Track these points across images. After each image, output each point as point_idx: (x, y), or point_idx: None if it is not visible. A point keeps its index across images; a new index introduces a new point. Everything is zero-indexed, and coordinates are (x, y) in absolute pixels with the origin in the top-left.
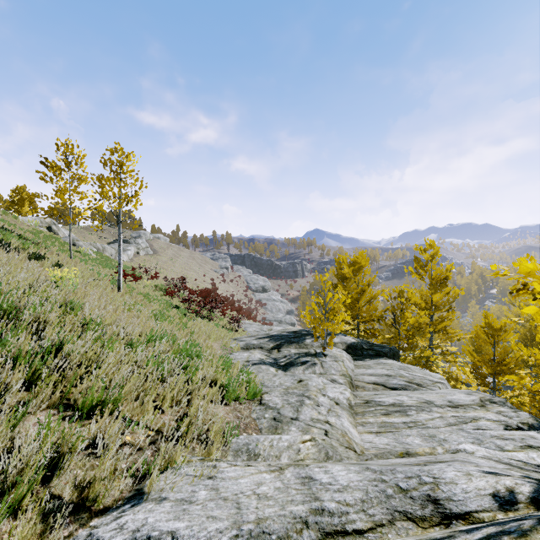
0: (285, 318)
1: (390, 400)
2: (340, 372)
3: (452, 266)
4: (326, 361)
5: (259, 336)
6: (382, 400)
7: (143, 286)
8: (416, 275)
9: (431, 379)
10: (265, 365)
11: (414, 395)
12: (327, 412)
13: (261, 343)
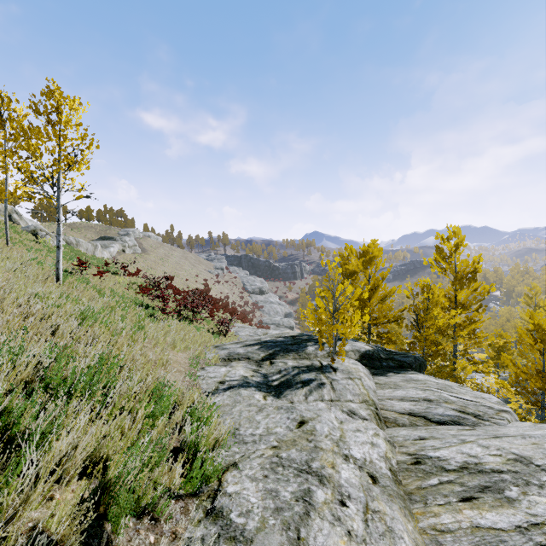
0: (283, 321)
1: (454, 455)
2: (359, 397)
3: (480, 257)
4: (338, 379)
5: (247, 342)
6: (442, 455)
7: (115, 283)
8: (437, 268)
9: (490, 405)
10: (247, 389)
11: (489, 442)
12: (364, 521)
13: (248, 352)
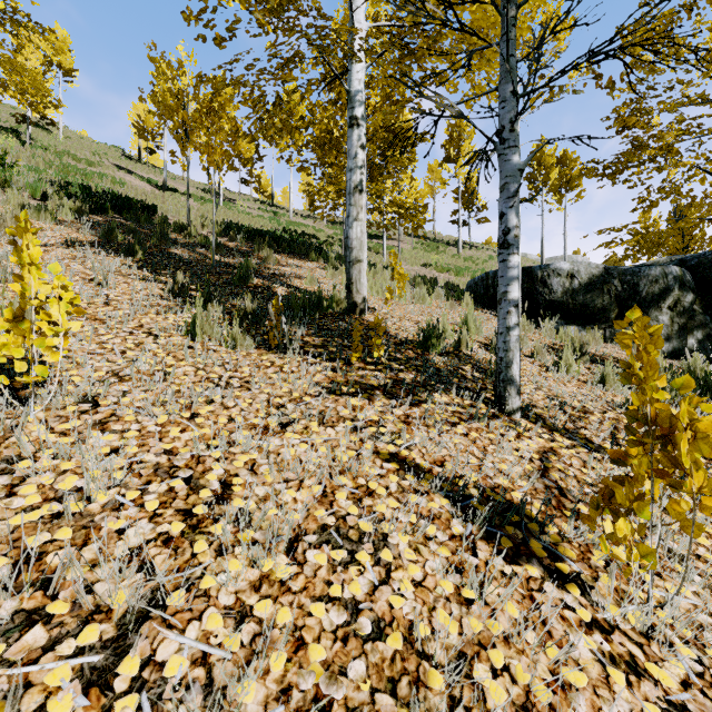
0: None
1: None
2: None
3: None
4: None
5: None
6: None
7: None
8: None
9: None
10: None
11: None
12: None
13: None
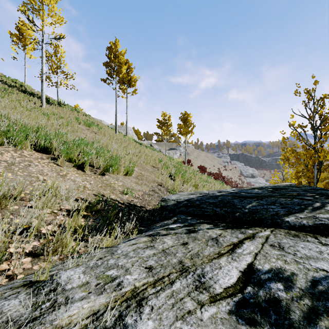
0: None
1: None
2: None
3: None
4: None
5: None
6: None
7: None
8: None
9: None
10: None
11: None
12: None
13: None
